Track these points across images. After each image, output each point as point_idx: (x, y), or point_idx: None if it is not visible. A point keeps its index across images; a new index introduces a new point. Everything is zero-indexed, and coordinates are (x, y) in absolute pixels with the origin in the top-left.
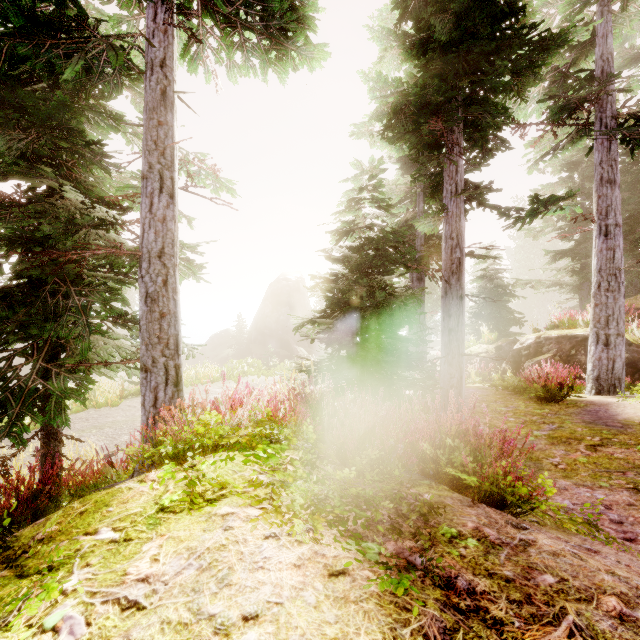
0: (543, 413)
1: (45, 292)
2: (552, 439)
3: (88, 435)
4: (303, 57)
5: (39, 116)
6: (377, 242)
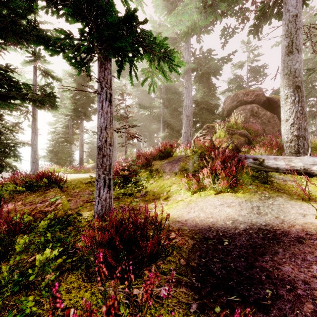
0: None
1: None
2: None
3: None
4: (56, 111)
5: None
6: (63, 138)
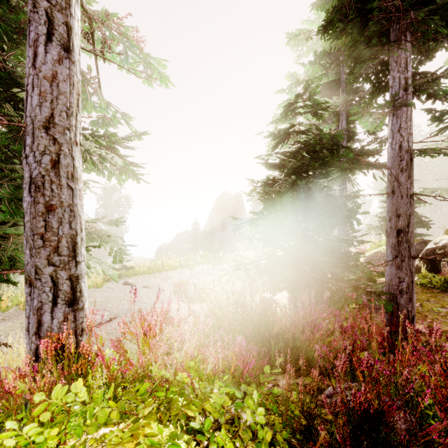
0: None
1: None
2: None
3: None
4: None
5: None
6: (314, 145)
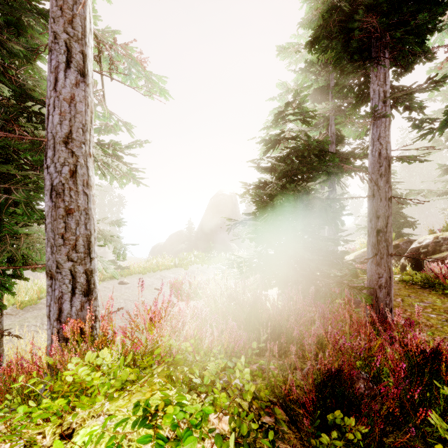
0: None
1: None
2: None
3: None
4: None
5: None
6: (302, 151)
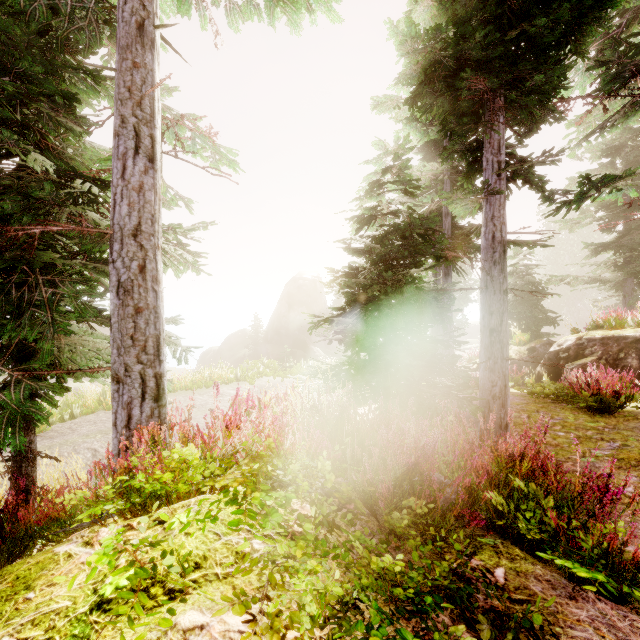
0: (598, 427)
1: (11, 284)
2: (618, 461)
3: (91, 441)
4: None
5: (5, 75)
6: (403, 230)
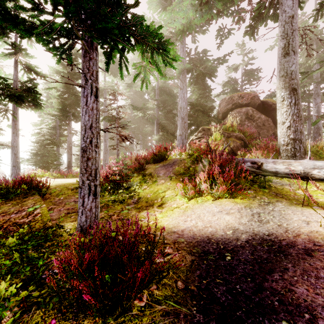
0: None
1: None
2: None
3: None
4: (41, 110)
5: None
6: (49, 139)
